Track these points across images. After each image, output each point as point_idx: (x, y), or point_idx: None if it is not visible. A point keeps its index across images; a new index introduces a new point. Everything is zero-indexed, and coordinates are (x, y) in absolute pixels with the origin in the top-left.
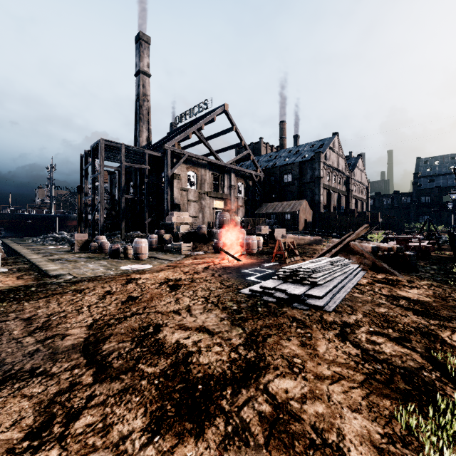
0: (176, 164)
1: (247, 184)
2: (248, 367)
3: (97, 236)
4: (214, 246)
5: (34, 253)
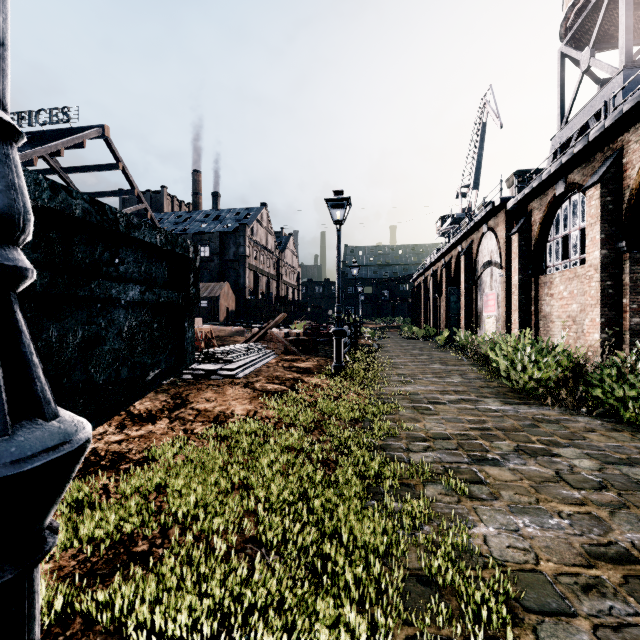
0: None
1: None
2: (177, 405)
3: None
4: None
5: None
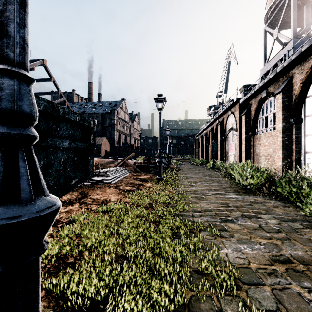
0: None
1: None
2: (83, 196)
3: None
4: None
5: None
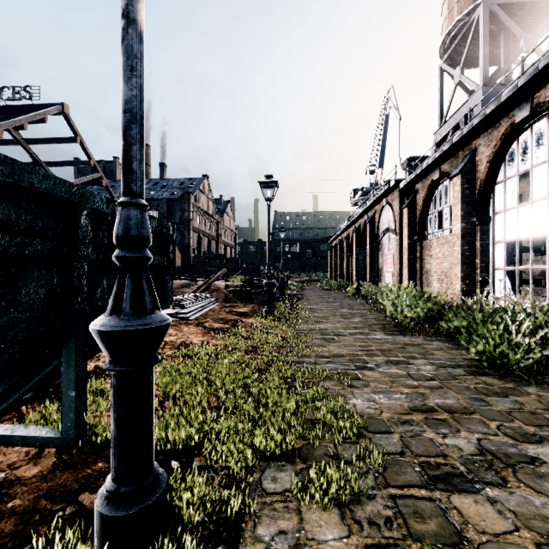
0: None
1: None
2: None
3: None
4: None
5: None
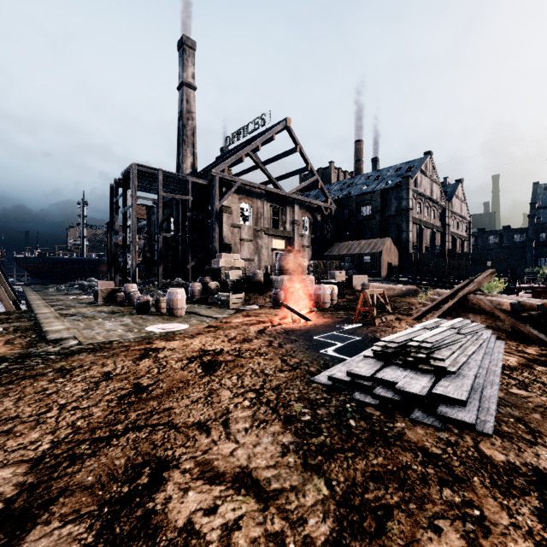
0: (225, 194)
1: (314, 219)
2: None
3: (125, 285)
4: (272, 299)
5: (47, 305)
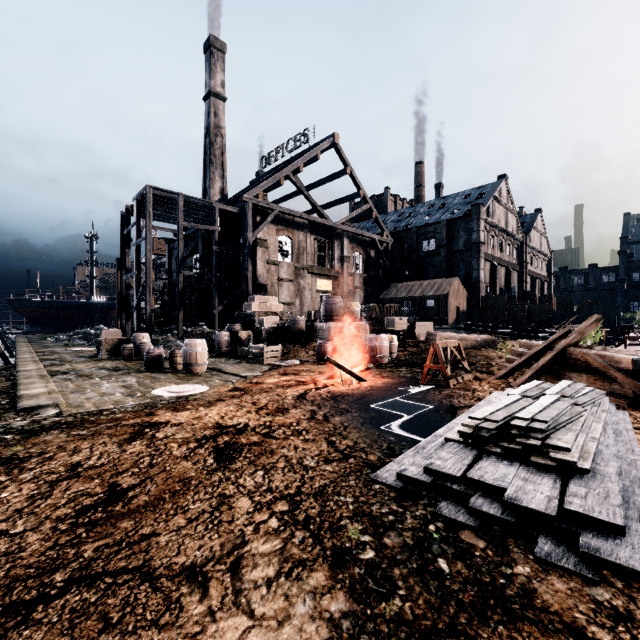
0: (260, 225)
1: (367, 255)
2: None
3: (135, 334)
4: (316, 352)
5: (36, 360)
